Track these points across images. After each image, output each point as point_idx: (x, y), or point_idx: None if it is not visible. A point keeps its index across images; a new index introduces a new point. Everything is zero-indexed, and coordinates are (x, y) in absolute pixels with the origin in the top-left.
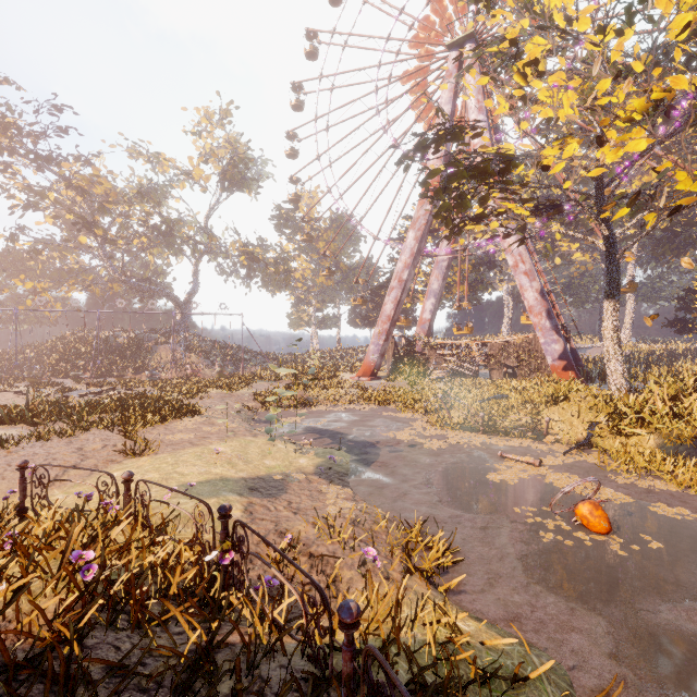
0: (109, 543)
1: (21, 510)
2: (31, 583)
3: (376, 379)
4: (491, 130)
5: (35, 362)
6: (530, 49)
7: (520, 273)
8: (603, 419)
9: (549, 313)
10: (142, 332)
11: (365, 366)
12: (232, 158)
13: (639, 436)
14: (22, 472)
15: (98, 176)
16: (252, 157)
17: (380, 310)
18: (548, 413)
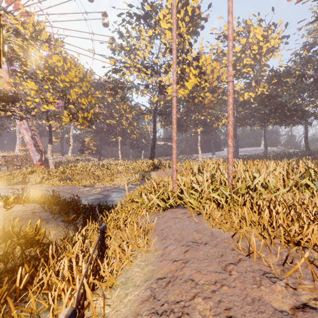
0: None
1: None
2: None
3: None
4: (8, 64)
5: None
6: (24, 61)
7: (22, 128)
8: (46, 176)
9: (35, 145)
10: None
11: None
12: None
13: (55, 179)
14: None
15: None
16: None
17: None
18: (30, 176)
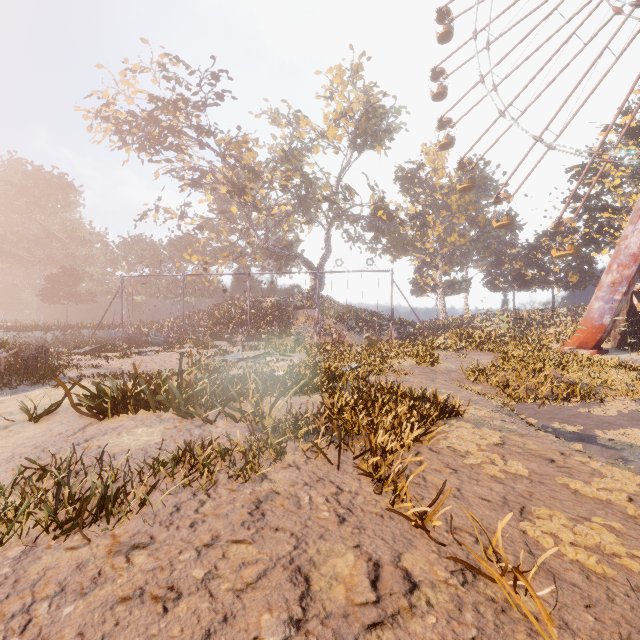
0: None
1: None
2: None
3: (603, 353)
4: None
5: (198, 326)
6: None
7: None
8: None
9: None
10: (282, 298)
11: (583, 333)
12: (366, 109)
13: None
14: None
15: (247, 143)
16: (381, 111)
17: (542, 266)
18: None
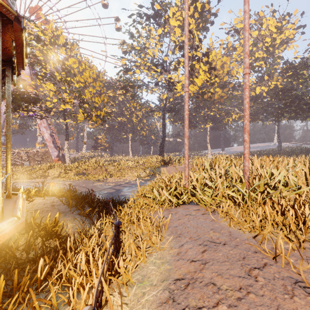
0: None
1: None
2: None
3: None
4: (30, 68)
5: None
6: (44, 64)
7: (42, 127)
8: (63, 171)
9: (53, 142)
10: None
11: None
12: None
13: (71, 173)
14: None
15: None
16: None
17: None
18: (49, 171)
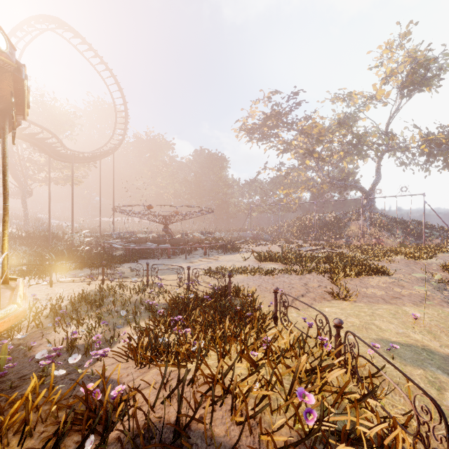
0: (325, 383)
1: (275, 317)
2: (269, 403)
3: None
4: None
5: (287, 230)
6: None
7: None
8: None
9: None
10: (339, 213)
11: None
12: (411, 67)
13: None
14: (275, 294)
15: (315, 123)
16: (431, 57)
17: None
18: None
